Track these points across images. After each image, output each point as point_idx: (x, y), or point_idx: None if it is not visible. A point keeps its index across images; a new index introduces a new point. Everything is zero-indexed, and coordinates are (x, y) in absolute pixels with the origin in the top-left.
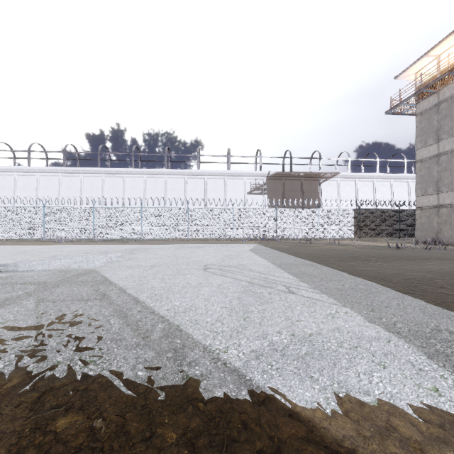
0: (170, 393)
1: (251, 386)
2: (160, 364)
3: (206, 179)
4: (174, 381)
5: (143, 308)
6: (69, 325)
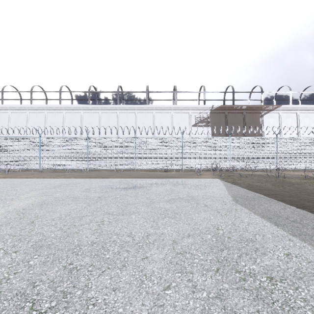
0: None
1: None
2: None
3: (154, 113)
4: None
5: None
6: None
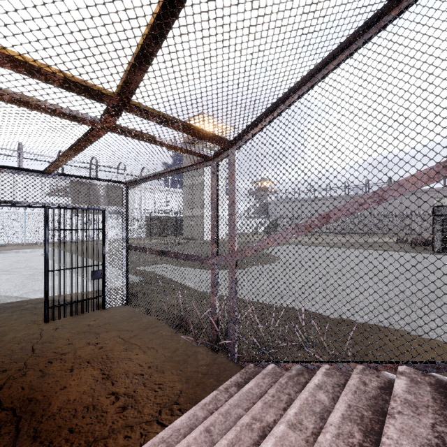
0: None
1: (22, 298)
2: None
3: None
4: None
5: None
6: None
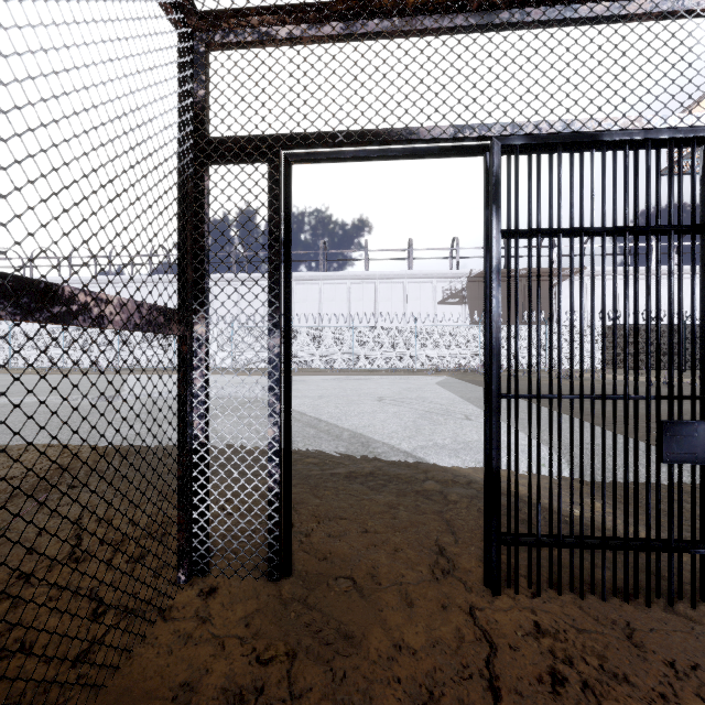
0: (364, 456)
1: (415, 457)
2: (354, 447)
3: (377, 284)
4: (364, 453)
5: (328, 424)
6: None
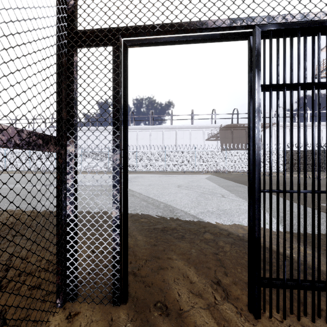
0: (171, 217)
1: (198, 218)
2: (166, 213)
3: (176, 131)
4: (171, 216)
5: (153, 199)
6: None
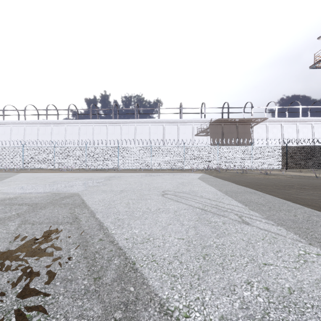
0: None
1: None
2: None
3: (164, 125)
4: None
5: (105, 235)
6: (31, 253)
